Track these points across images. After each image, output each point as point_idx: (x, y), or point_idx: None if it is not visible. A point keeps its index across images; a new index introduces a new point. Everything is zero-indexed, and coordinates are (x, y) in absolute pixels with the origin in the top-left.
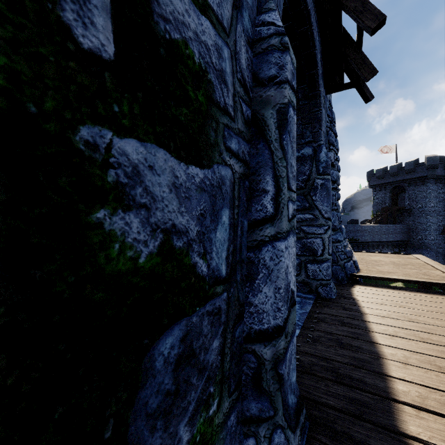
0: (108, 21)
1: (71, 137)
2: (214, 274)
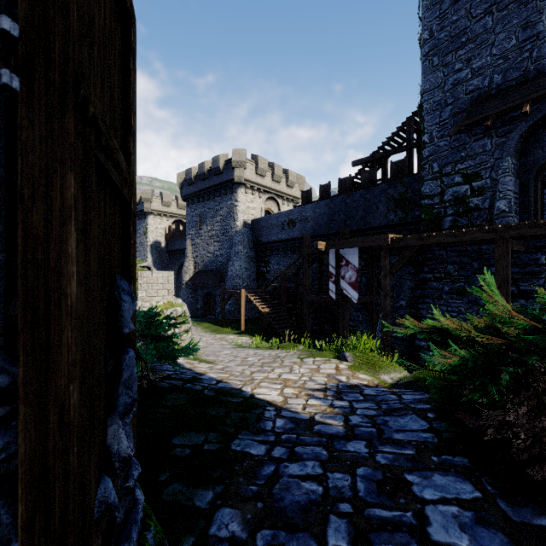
0: (469, 192)
1: (467, 200)
2: (484, 208)
